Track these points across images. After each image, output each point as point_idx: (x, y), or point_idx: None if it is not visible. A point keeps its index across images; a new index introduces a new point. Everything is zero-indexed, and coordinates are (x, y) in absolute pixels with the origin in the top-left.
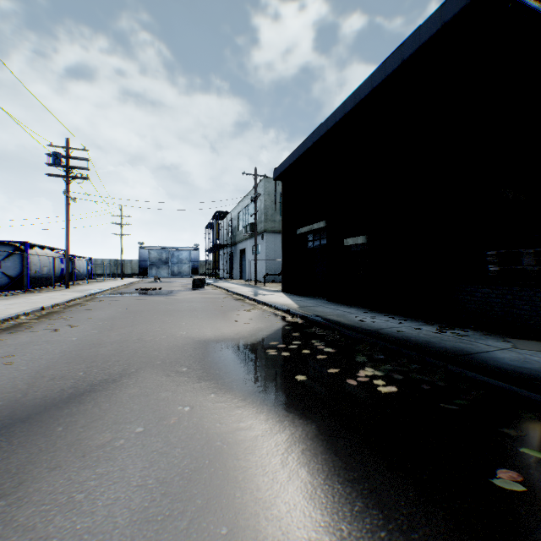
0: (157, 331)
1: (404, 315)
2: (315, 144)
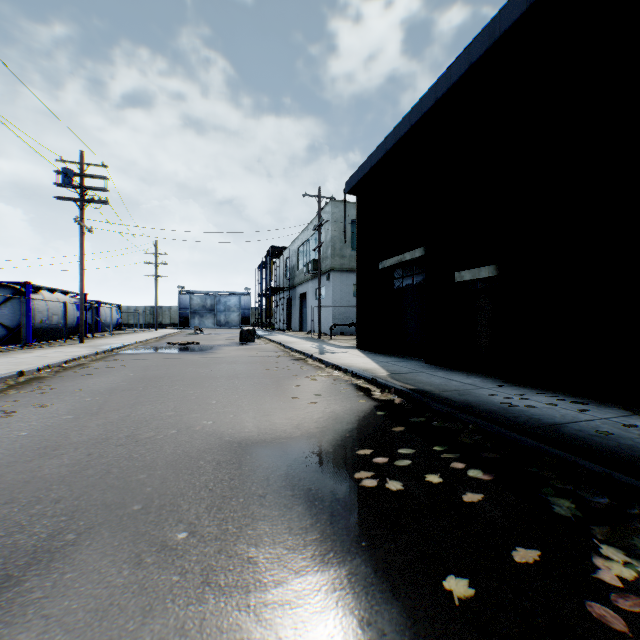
0: (166, 418)
1: (572, 393)
2: (414, 130)
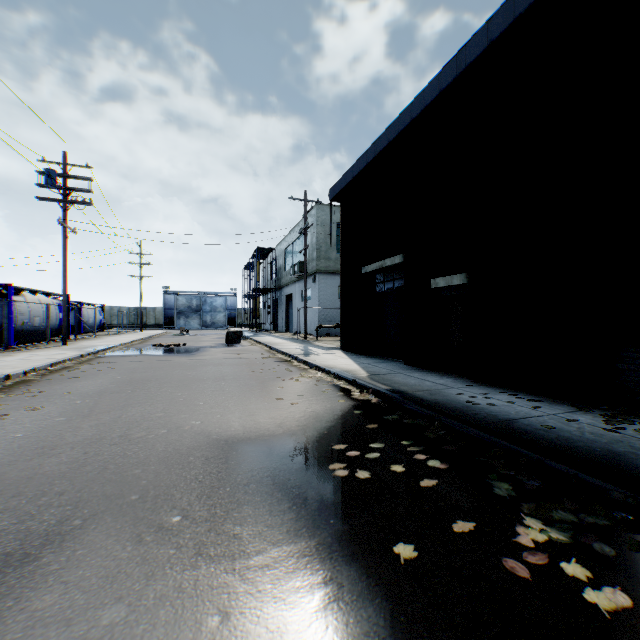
0: (156, 419)
1: (531, 392)
2: (392, 145)
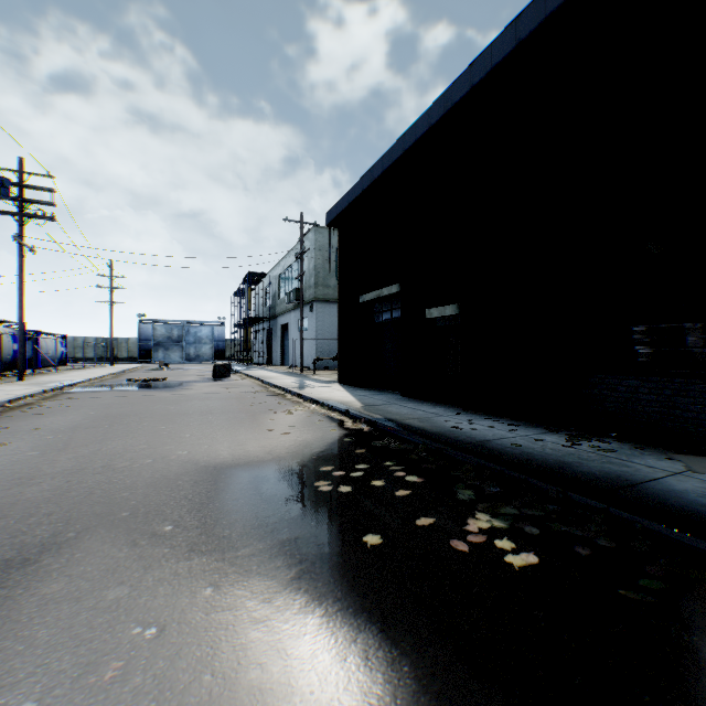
0: (140, 451)
1: (513, 418)
2: (386, 174)
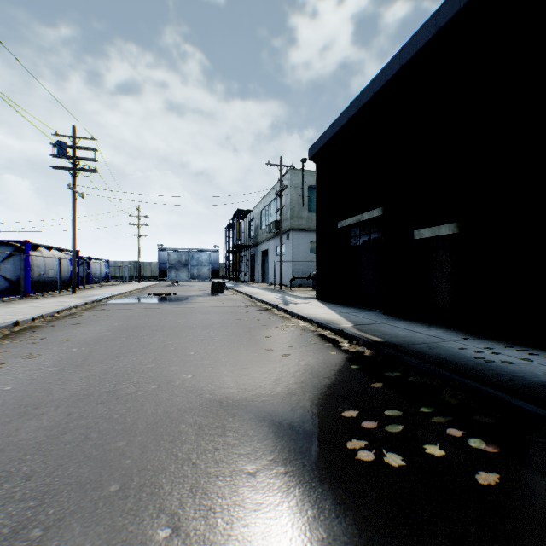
0: (147, 371)
1: (540, 347)
2: (376, 97)
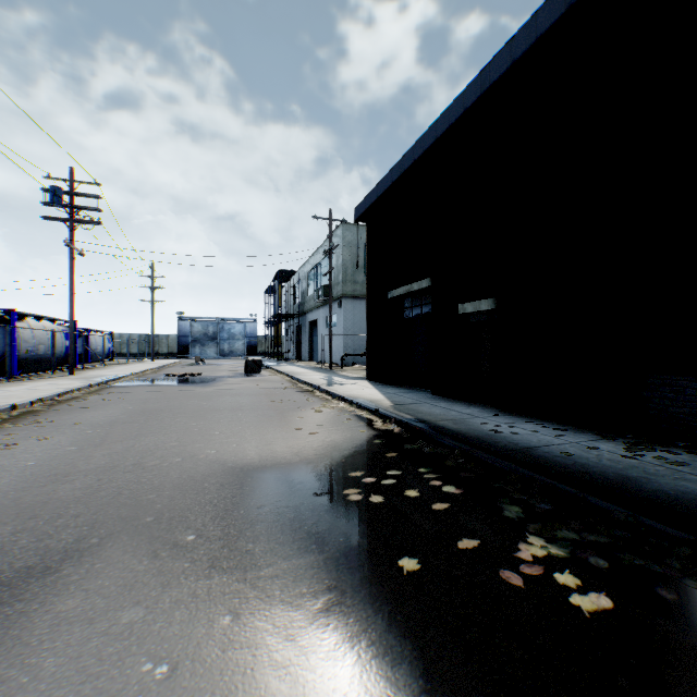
0: (171, 448)
1: (558, 421)
2: (417, 164)
